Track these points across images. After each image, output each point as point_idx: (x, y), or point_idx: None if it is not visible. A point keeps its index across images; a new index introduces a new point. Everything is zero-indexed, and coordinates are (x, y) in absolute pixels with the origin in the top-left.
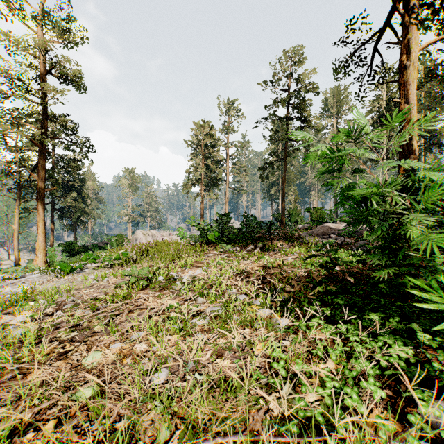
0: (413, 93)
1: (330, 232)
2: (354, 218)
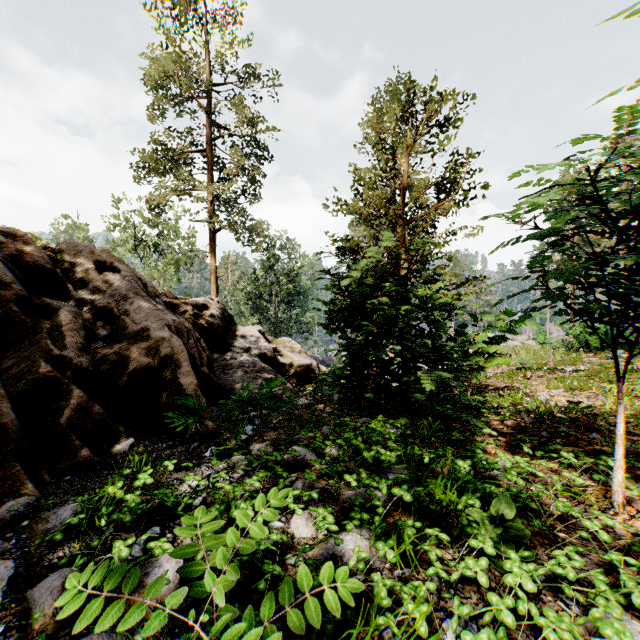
0: None
1: None
2: None
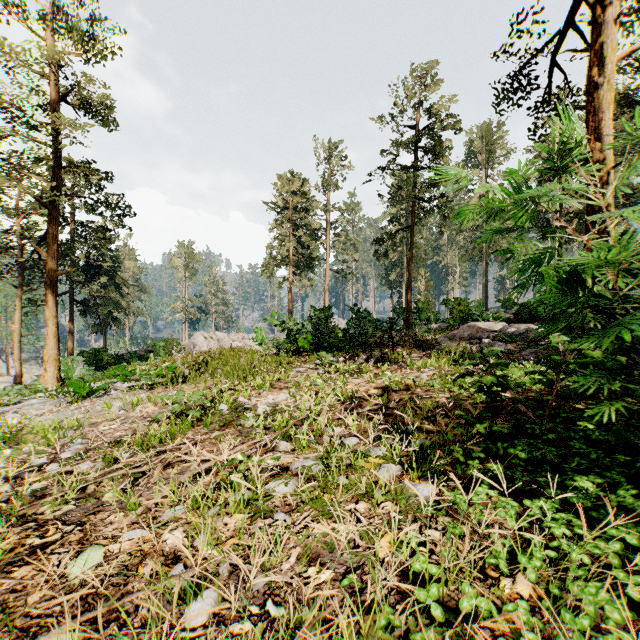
0: (608, 125)
1: (481, 334)
2: (563, 310)
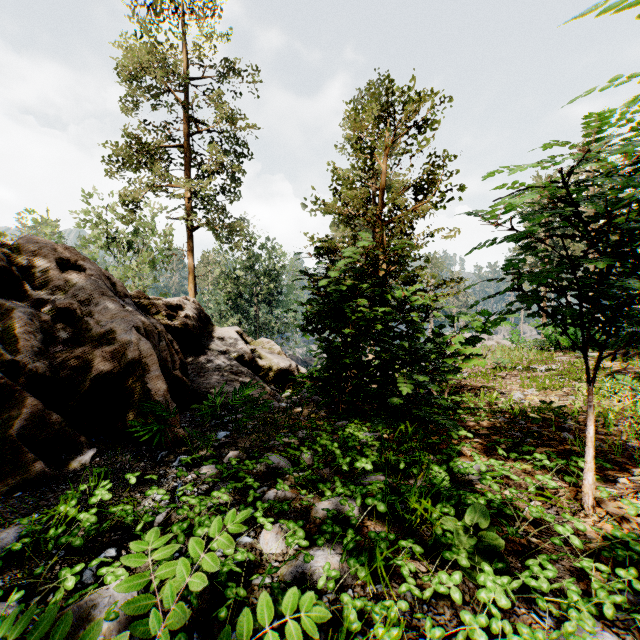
0: None
1: None
2: None
